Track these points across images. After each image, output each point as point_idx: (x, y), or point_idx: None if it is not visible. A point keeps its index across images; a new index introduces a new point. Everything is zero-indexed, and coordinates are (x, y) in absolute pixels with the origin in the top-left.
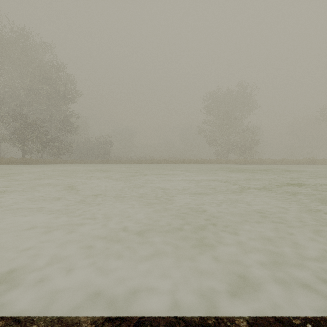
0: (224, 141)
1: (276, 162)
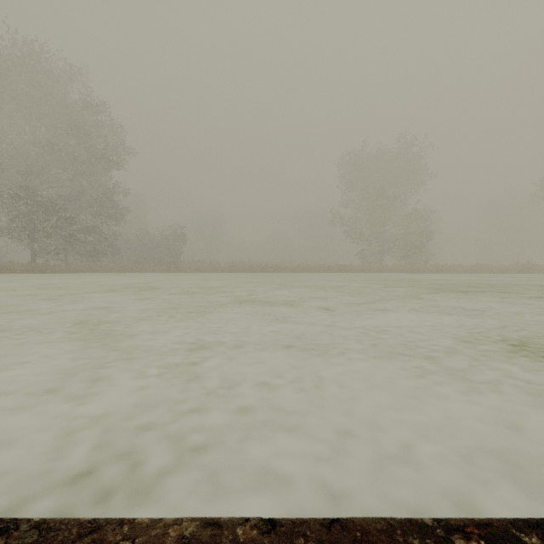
0: (375, 234)
1: (466, 269)
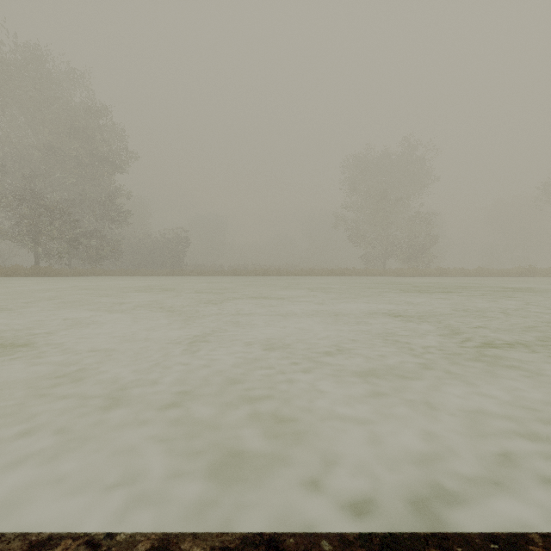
0: (379, 237)
1: (468, 273)
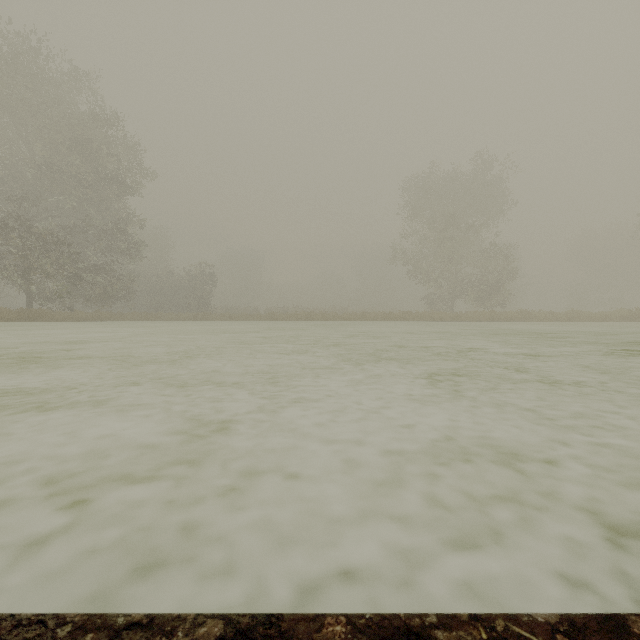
0: (445, 274)
1: (559, 317)
